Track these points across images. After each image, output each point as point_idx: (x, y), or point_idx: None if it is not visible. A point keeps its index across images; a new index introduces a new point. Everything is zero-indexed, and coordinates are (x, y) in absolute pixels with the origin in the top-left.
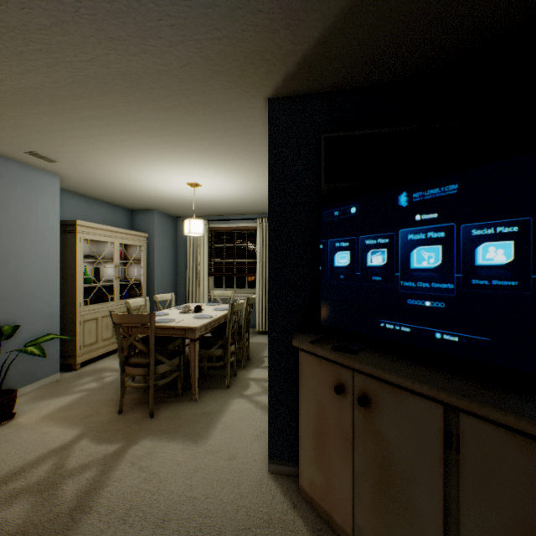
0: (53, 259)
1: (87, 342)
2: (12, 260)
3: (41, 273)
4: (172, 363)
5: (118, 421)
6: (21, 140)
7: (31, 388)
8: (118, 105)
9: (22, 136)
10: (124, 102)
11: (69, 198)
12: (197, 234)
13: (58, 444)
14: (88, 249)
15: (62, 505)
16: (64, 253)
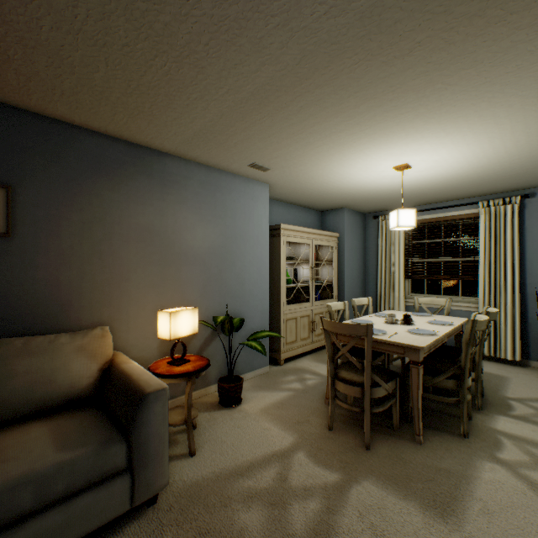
0: (264, 261)
1: (288, 340)
2: (237, 263)
3: (256, 274)
4: (388, 386)
5: (329, 440)
6: (246, 153)
7: (249, 375)
8: (342, 73)
9: (247, 149)
10: (350, 65)
11: (273, 206)
12: (406, 227)
13: (277, 447)
14: (287, 251)
15: (293, 537)
16: (270, 255)
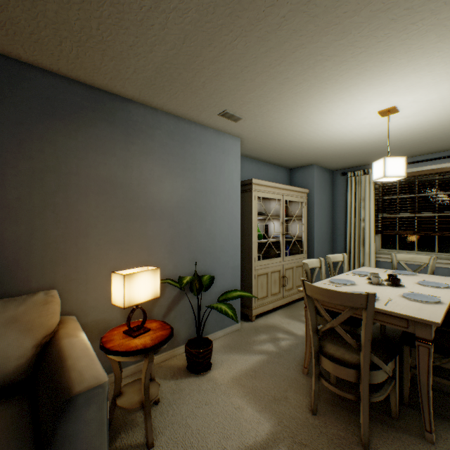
0: (235, 216)
1: (259, 296)
2: (208, 218)
3: (227, 229)
4: (388, 368)
5: (315, 431)
6: (215, 97)
7: (220, 333)
8: None
9: (216, 91)
10: None
11: (244, 162)
12: (394, 177)
13: (252, 439)
14: (257, 207)
15: None
16: (241, 211)
